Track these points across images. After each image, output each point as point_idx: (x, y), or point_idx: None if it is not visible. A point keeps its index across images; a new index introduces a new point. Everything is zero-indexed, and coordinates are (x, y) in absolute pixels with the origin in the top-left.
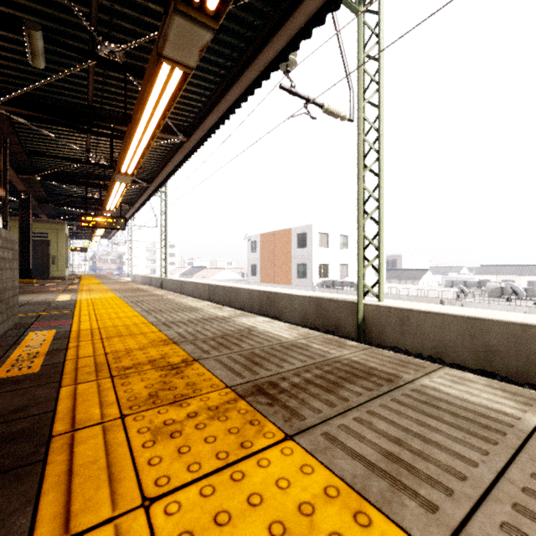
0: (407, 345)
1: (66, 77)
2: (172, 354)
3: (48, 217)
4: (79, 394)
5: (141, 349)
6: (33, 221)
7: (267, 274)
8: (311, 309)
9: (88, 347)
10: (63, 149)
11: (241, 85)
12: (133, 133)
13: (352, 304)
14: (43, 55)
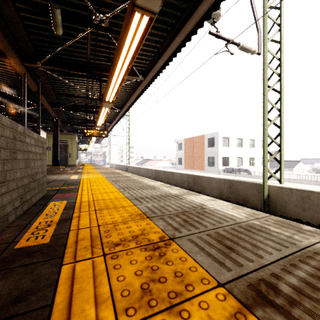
0: (308, 218)
1: (75, 44)
2: (150, 230)
3: (68, 132)
4: (77, 278)
5: (124, 222)
6: (60, 134)
7: (188, 163)
8: (225, 187)
9: (86, 218)
10: (74, 91)
11: (182, 34)
12: (113, 73)
13: (258, 185)
14: (61, 26)
